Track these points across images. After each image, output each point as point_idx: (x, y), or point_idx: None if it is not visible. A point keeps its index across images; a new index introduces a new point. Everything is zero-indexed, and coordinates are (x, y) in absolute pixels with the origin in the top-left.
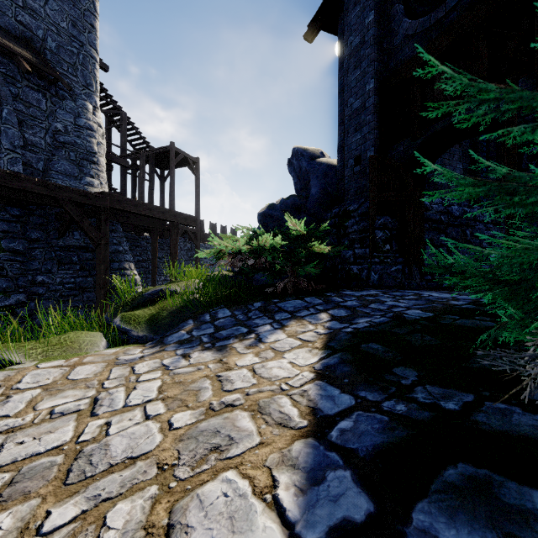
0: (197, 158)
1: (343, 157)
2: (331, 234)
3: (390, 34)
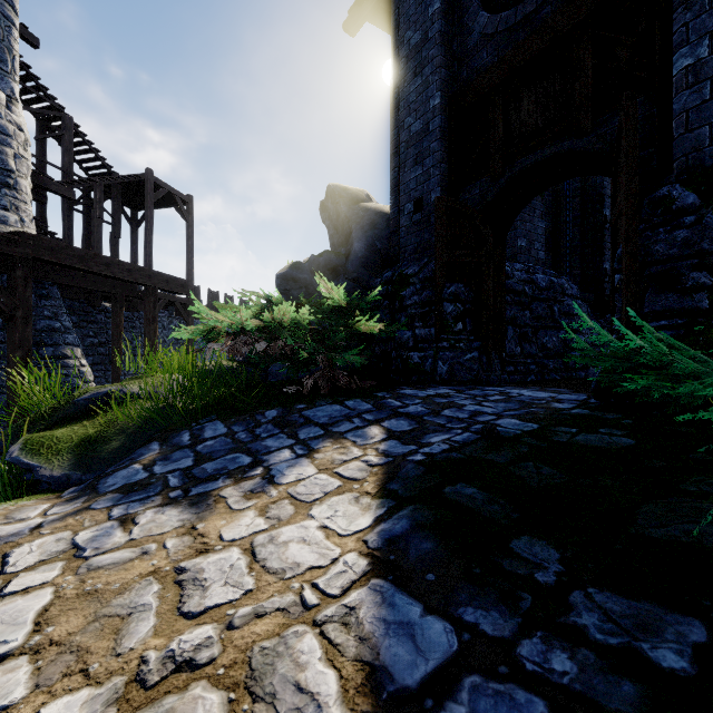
0: (188, 196)
1: (398, 201)
2: (382, 308)
3: (462, 31)
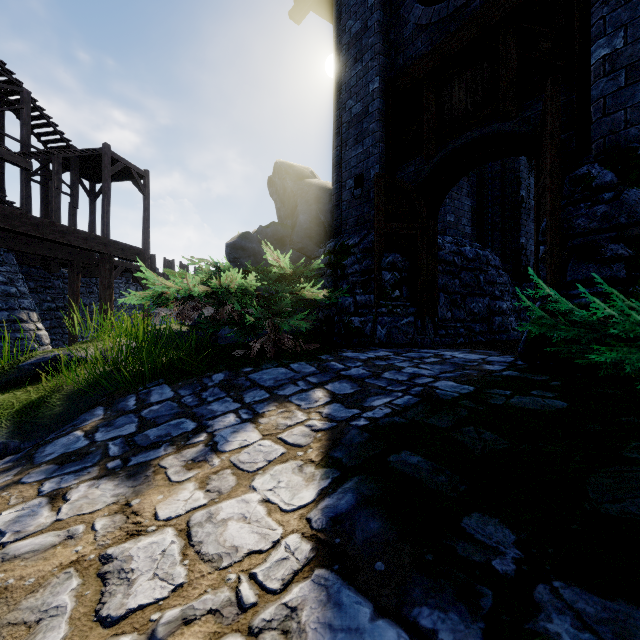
0: (145, 170)
1: (340, 177)
2: (325, 276)
3: (398, 22)
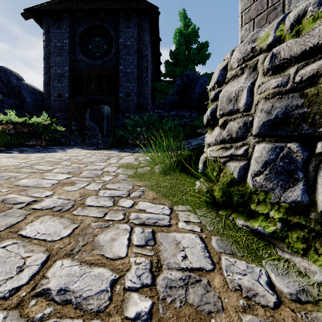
0: None
1: (48, 89)
2: None
3: (74, 53)
